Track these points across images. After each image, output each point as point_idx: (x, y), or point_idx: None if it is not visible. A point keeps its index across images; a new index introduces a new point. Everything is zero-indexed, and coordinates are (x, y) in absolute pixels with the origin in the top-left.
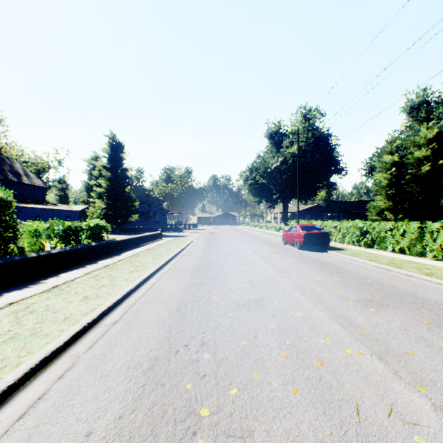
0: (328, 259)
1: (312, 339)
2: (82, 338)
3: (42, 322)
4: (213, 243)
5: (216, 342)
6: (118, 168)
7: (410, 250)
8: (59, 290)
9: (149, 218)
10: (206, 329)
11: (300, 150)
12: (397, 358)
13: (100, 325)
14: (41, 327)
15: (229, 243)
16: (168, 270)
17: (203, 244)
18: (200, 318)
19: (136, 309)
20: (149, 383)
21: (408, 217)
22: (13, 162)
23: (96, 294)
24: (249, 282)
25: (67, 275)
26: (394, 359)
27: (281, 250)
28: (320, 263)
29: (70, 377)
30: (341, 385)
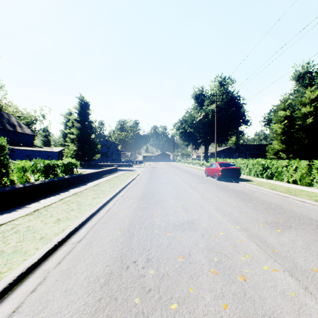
0: (240, 188)
1: (234, 256)
2: (53, 254)
3: (23, 241)
4: (154, 175)
5: (158, 258)
6: (85, 121)
7: (301, 181)
8: (38, 213)
9: (108, 156)
10: (150, 247)
11: (217, 107)
12: (305, 275)
13: (68, 243)
14: (22, 245)
15: (166, 175)
16: (121, 197)
17: (147, 176)
18: (145, 237)
19: (96, 229)
20: (105, 297)
21: (297, 156)
22: (10, 116)
23: (66, 217)
24: (182, 206)
25: (46, 200)
26: (303, 275)
27: (204, 181)
28: (234, 191)
29: (40, 291)
30: (263, 301)
